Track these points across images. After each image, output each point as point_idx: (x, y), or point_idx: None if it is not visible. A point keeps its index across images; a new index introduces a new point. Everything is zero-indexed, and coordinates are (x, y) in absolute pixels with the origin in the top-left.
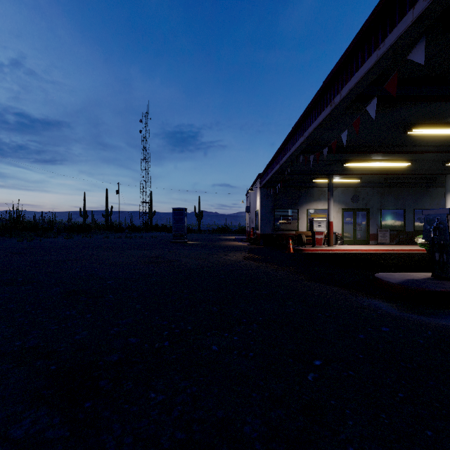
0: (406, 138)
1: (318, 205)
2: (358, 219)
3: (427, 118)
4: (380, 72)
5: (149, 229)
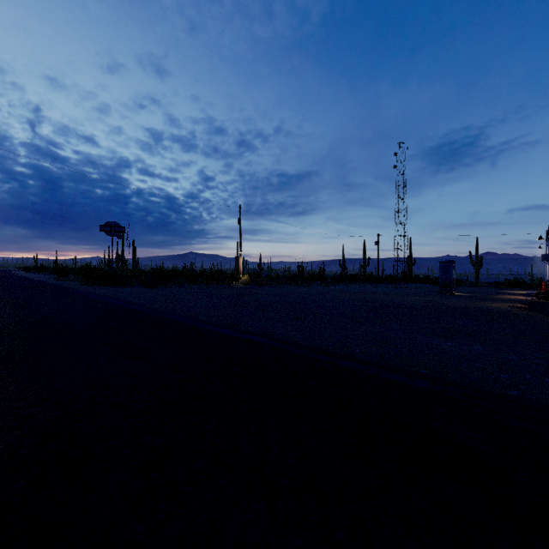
0: None
1: None
2: None
3: None
4: None
5: (408, 280)
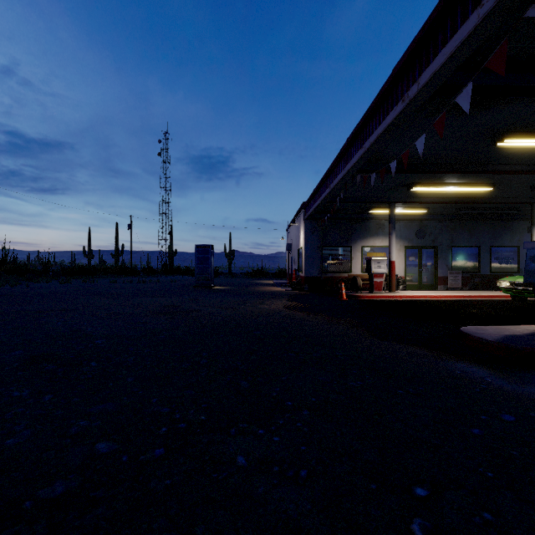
0: (493, 152)
1: (375, 242)
2: (424, 258)
3: (524, 124)
4: (478, 45)
5: (169, 272)
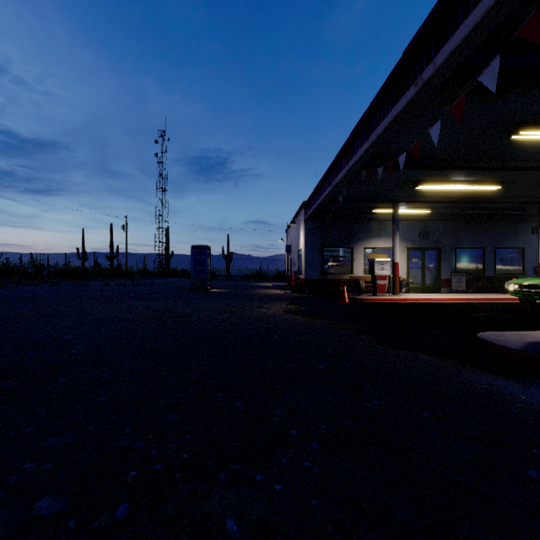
0: (505, 147)
1: (377, 243)
2: (428, 260)
3: None
4: (507, 13)
5: (165, 274)
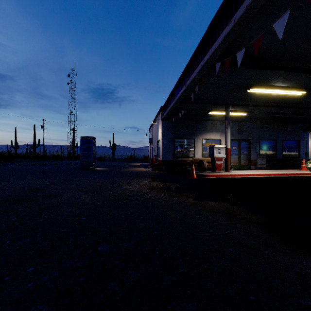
0: None
1: (210, 136)
2: (242, 147)
3: None
4: None
5: (72, 158)
